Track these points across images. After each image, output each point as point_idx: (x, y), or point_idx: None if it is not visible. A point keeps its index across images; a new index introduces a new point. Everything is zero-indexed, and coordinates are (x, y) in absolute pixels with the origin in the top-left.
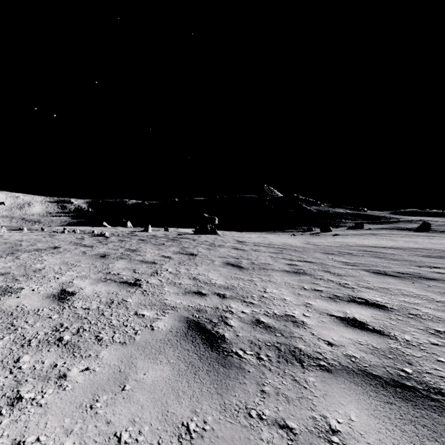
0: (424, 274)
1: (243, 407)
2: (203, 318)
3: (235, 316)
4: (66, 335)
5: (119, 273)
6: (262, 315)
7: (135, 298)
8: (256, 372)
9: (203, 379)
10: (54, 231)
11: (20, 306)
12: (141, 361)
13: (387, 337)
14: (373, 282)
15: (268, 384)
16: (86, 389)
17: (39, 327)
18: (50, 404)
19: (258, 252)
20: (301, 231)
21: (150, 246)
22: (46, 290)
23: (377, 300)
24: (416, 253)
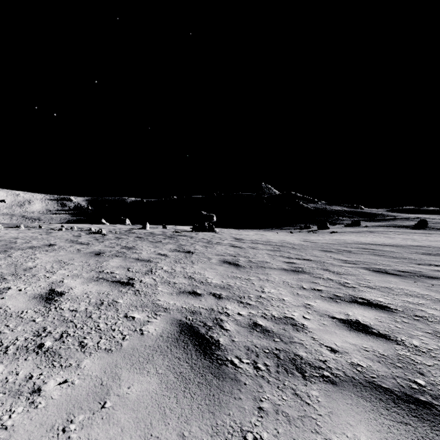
0: (425, 272)
1: (237, 428)
2: (197, 320)
3: (231, 319)
4: (47, 341)
5: (112, 272)
6: (259, 317)
7: (127, 299)
8: (253, 384)
9: (193, 393)
10: (51, 229)
11: (3, 307)
12: (126, 372)
13: (394, 342)
14: (373, 281)
15: (266, 400)
16: (61, 407)
17: (20, 331)
18: (17, 426)
19: (255, 249)
20: (298, 229)
21: (147, 243)
22: (33, 291)
23: (380, 300)
24: (415, 251)
